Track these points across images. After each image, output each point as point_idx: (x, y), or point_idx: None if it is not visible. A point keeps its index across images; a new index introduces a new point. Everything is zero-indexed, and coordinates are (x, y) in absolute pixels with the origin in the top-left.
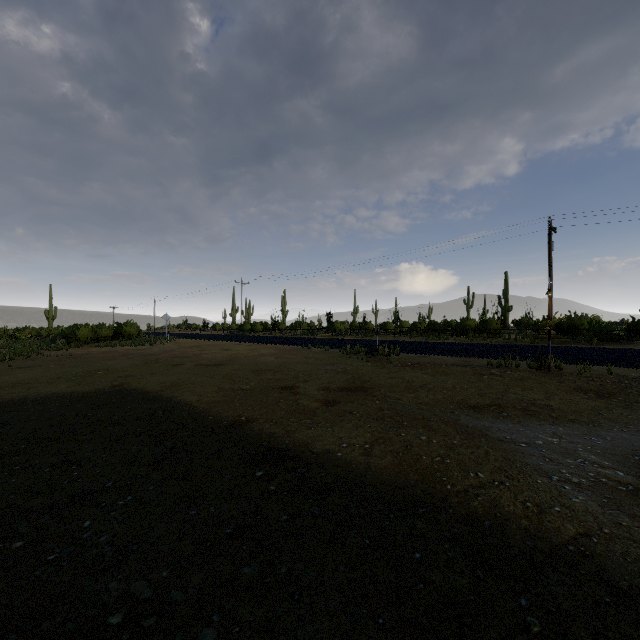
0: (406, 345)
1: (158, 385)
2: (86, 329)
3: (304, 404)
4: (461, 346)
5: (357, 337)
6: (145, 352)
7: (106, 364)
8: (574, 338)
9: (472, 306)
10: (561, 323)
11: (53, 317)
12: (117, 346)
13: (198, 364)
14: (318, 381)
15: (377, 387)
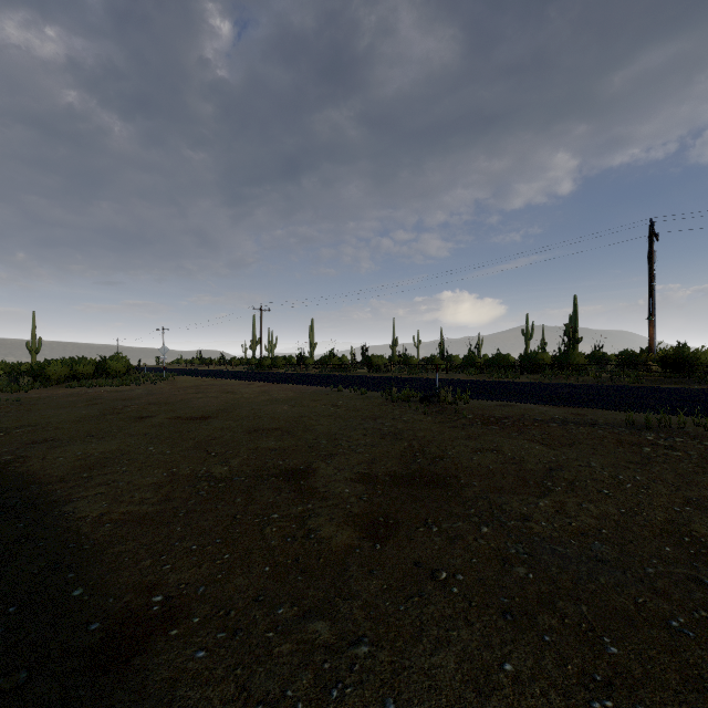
0: (469, 386)
1: (70, 464)
2: (59, 364)
3: (320, 535)
4: (545, 388)
5: (400, 374)
6: (121, 395)
7: (46, 415)
8: (691, 376)
9: (531, 337)
10: (667, 357)
11: (36, 350)
12: (95, 386)
13: (175, 416)
14: (352, 456)
15: (462, 474)
